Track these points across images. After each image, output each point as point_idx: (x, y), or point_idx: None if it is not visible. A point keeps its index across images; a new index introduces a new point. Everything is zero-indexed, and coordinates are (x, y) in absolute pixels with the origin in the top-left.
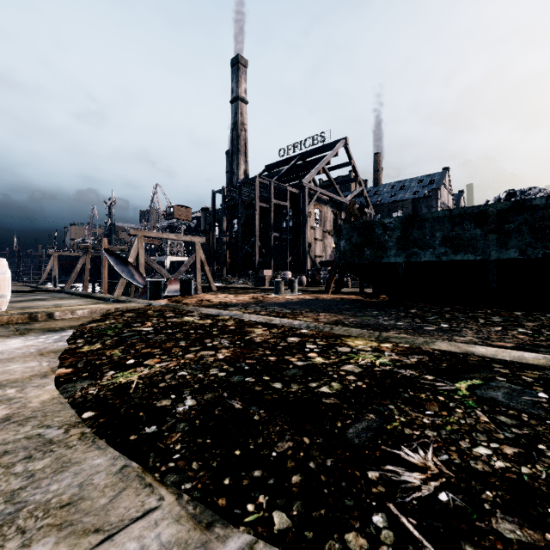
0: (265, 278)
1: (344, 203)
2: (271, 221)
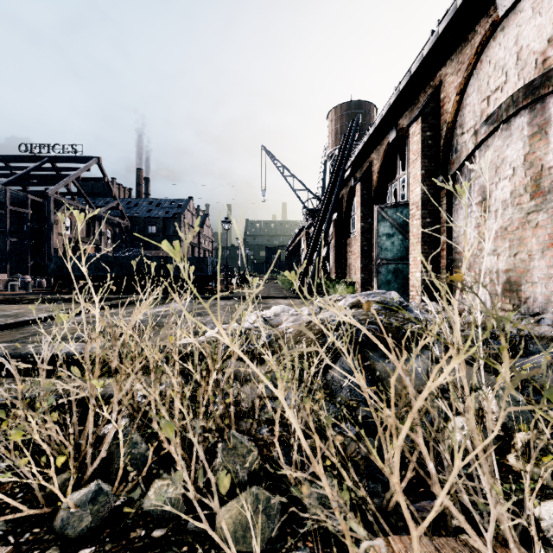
0: (0, 281)
1: (97, 214)
2: (8, 226)
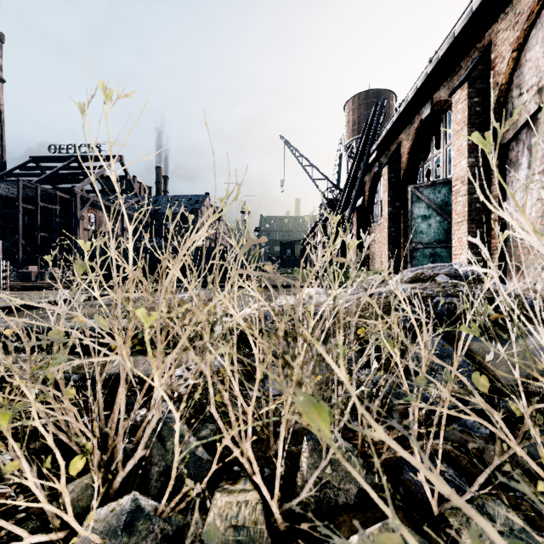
0: (31, 273)
1: (120, 210)
2: (38, 222)
